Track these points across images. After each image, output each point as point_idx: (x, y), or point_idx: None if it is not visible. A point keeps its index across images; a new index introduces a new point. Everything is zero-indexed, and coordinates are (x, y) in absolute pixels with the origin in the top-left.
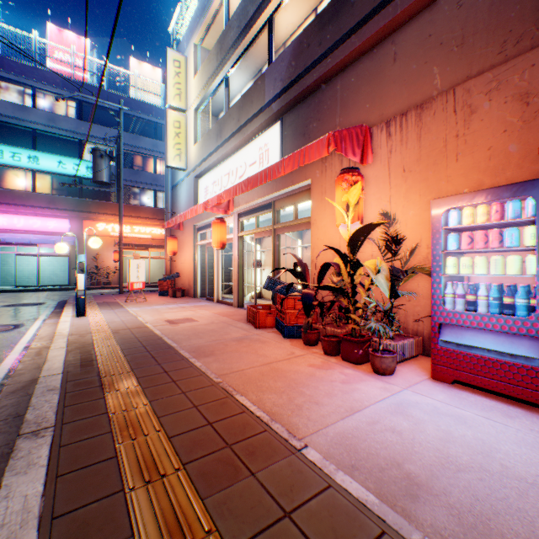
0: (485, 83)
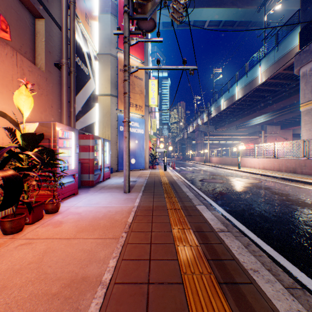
0: (29, 66)
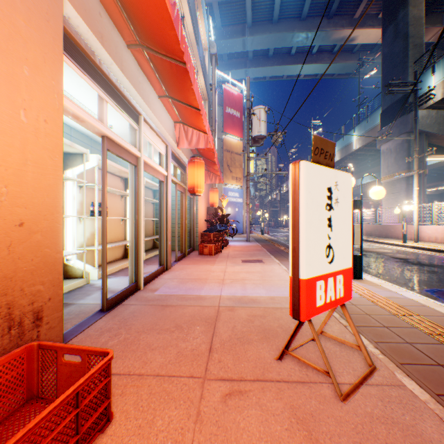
0: None
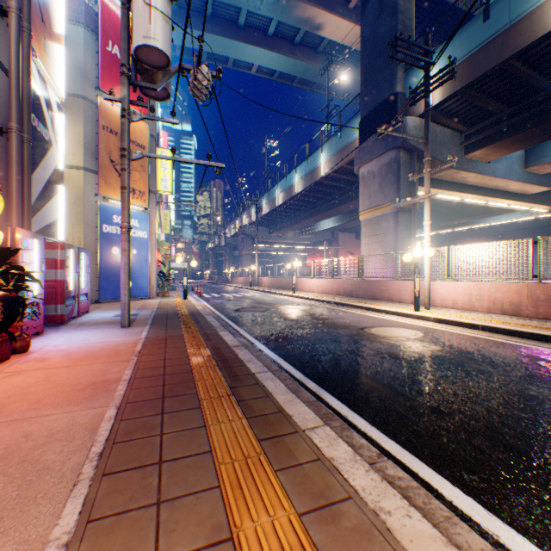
0: None
